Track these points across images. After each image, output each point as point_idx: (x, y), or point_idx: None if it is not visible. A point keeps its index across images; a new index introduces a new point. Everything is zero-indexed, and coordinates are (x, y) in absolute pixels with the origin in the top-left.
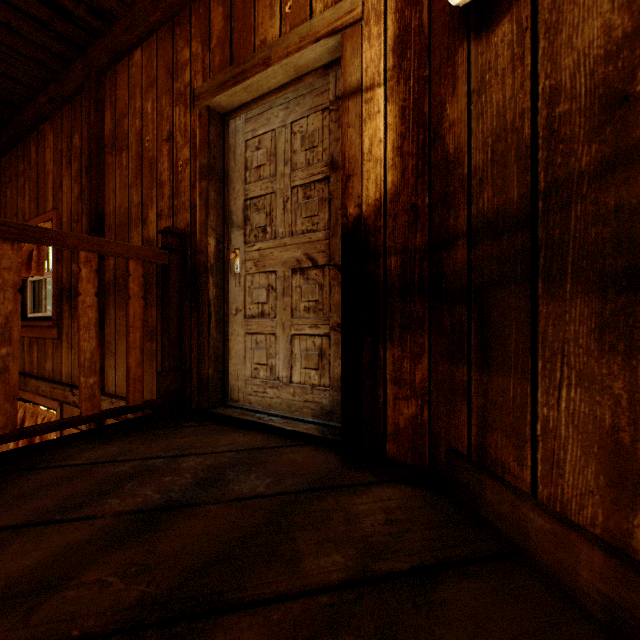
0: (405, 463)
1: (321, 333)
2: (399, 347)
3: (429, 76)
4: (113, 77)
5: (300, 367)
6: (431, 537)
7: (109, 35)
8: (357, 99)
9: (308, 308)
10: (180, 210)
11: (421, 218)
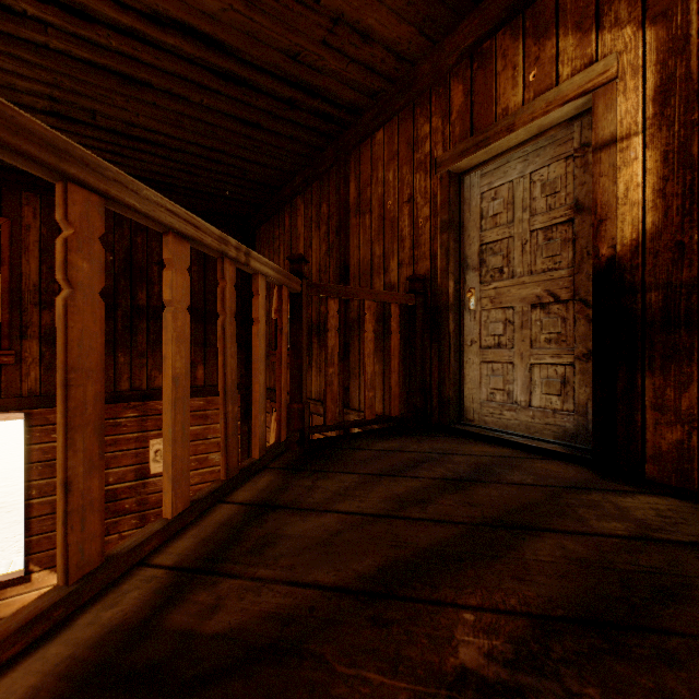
0: (668, 484)
1: (564, 362)
2: (660, 376)
3: (698, 119)
4: (357, 155)
5: (540, 393)
6: None
7: (358, 125)
8: (610, 150)
9: (549, 339)
10: (420, 259)
11: (688, 254)
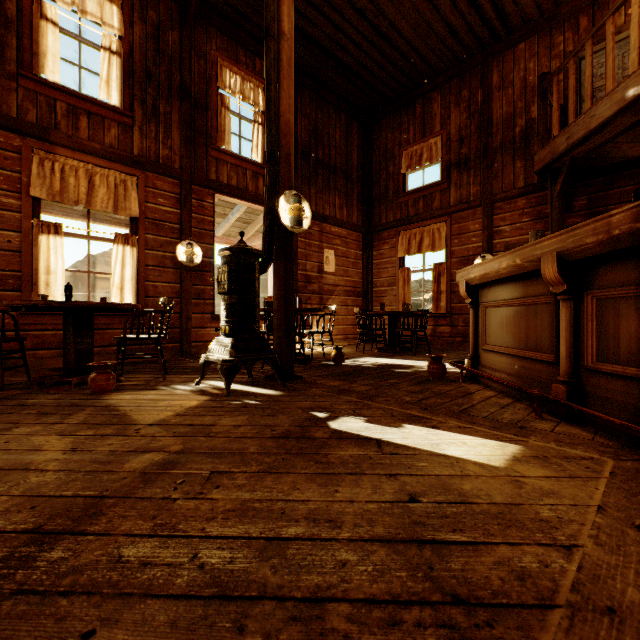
0: None
1: None
2: None
3: None
4: (500, 59)
5: None
6: None
7: (507, 41)
8: None
9: None
10: None
11: None
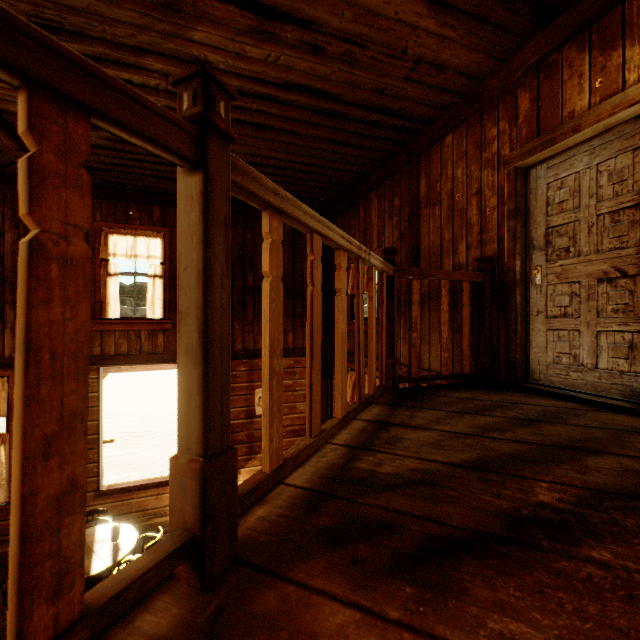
0: None
1: (631, 330)
2: None
3: None
4: (427, 156)
5: (606, 356)
6: None
7: (429, 132)
8: None
9: (615, 310)
10: (487, 242)
11: None
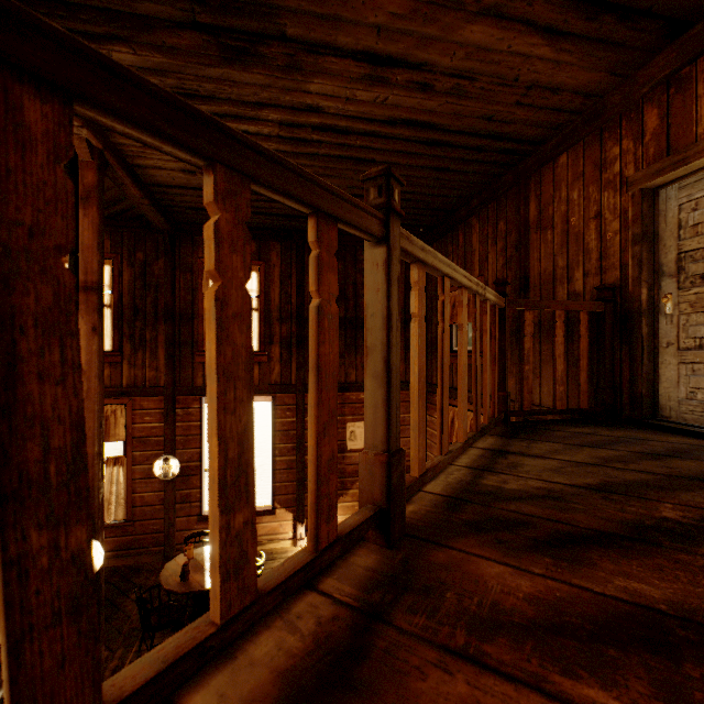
0: None
1: None
2: None
3: None
4: (537, 178)
5: None
6: None
7: (539, 152)
8: None
9: None
10: (608, 269)
11: None
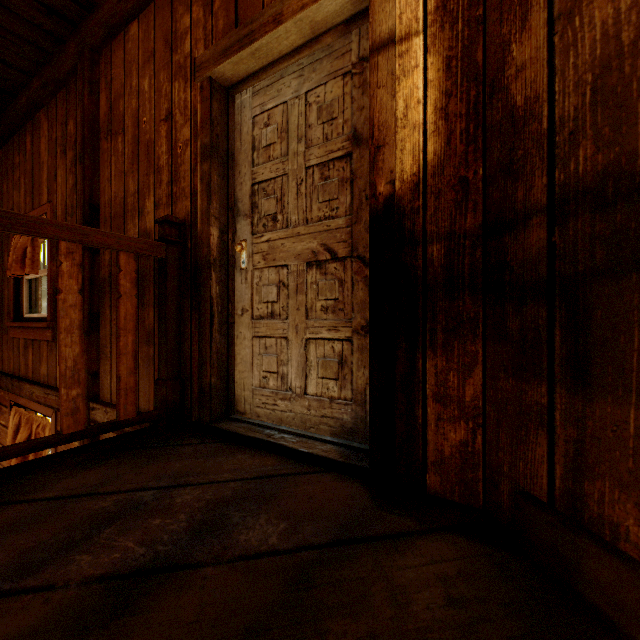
0: (451, 500)
1: (341, 337)
2: (443, 356)
3: (484, 15)
4: (108, 55)
5: (316, 376)
6: (517, 633)
7: (103, 7)
8: (389, 52)
9: (326, 308)
10: (179, 197)
11: (473, 194)
